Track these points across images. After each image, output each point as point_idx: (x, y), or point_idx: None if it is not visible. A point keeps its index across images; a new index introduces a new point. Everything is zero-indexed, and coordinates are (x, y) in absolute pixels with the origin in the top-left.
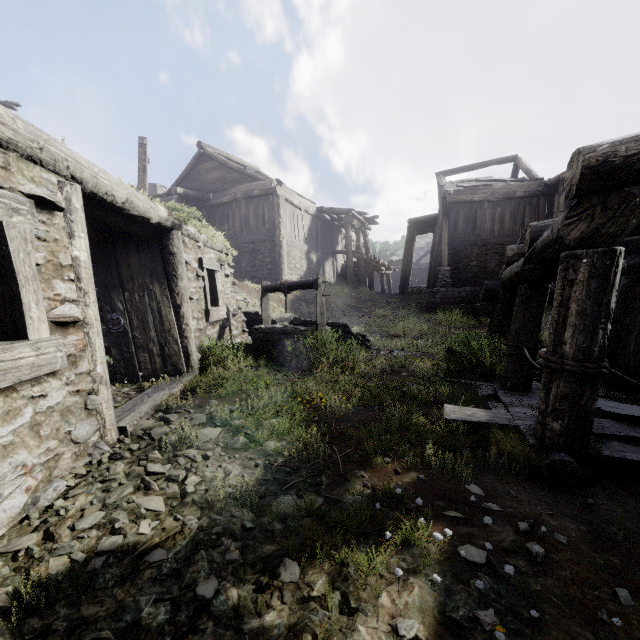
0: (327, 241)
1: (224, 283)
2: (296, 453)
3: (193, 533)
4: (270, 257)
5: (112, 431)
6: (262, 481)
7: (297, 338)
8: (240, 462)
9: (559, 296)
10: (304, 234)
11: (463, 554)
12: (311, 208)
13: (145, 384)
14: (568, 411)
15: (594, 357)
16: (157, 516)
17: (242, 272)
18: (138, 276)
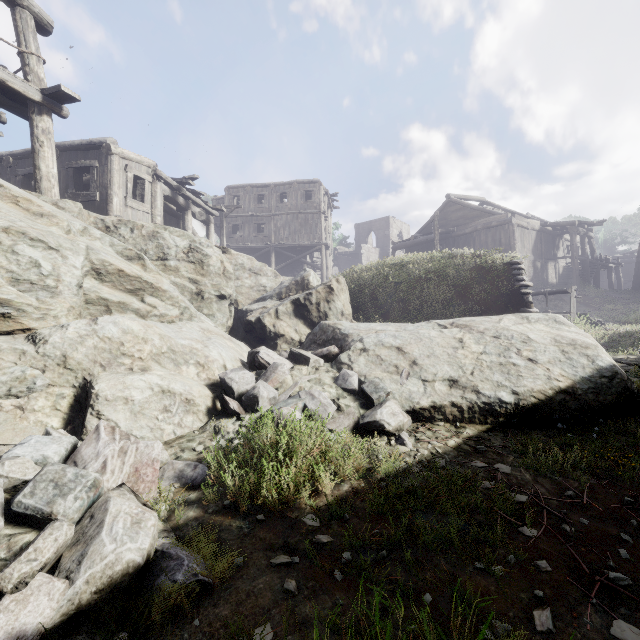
0: (549, 248)
1: None
2: None
3: None
4: None
5: None
6: None
7: None
8: None
9: None
10: (531, 247)
11: None
12: (536, 225)
13: None
14: None
15: None
16: None
17: None
18: None
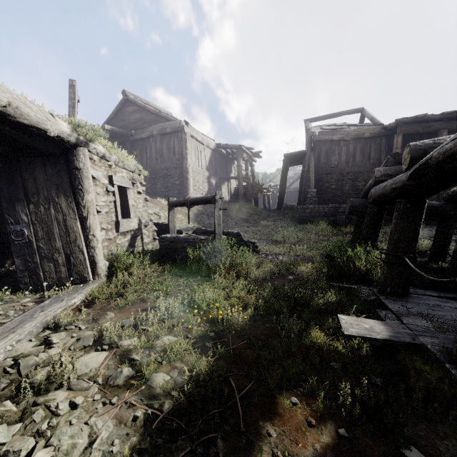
0: (223, 169)
1: (136, 199)
2: (187, 393)
3: None
4: (179, 180)
5: None
6: (135, 456)
7: (198, 246)
8: (116, 412)
9: None
10: (206, 163)
11: None
12: (211, 144)
13: (45, 295)
14: None
15: None
16: None
17: (157, 192)
18: (44, 189)
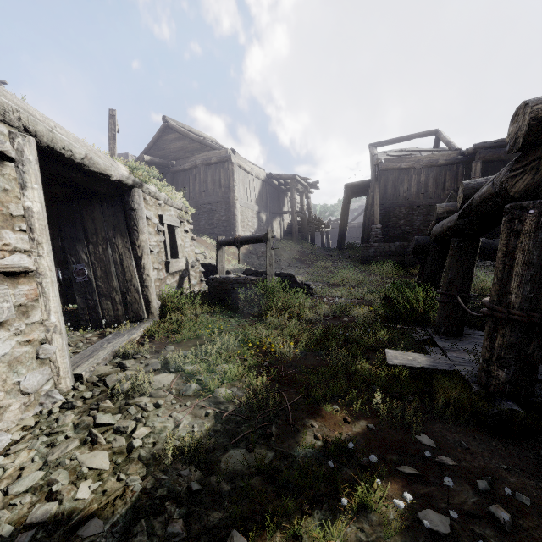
0: (275, 203)
1: (183, 238)
2: (246, 401)
3: (135, 497)
4: (225, 216)
5: (66, 379)
6: (212, 433)
7: (249, 287)
8: (191, 411)
9: (504, 247)
10: (255, 196)
11: (427, 525)
12: (261, 174)
13: (107, 330)
14: (514, 360)
15: (541, 307)
16: (99, 475)
17: (201, 229)
18: (102, 230)
